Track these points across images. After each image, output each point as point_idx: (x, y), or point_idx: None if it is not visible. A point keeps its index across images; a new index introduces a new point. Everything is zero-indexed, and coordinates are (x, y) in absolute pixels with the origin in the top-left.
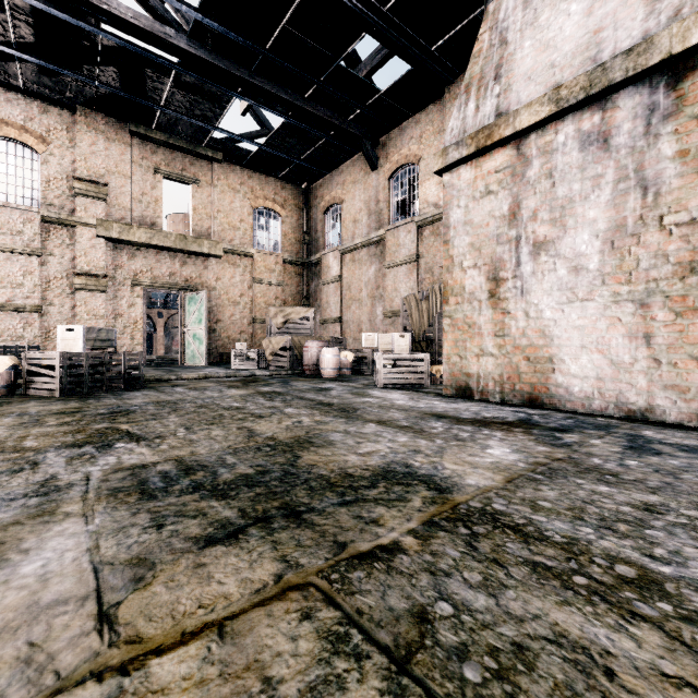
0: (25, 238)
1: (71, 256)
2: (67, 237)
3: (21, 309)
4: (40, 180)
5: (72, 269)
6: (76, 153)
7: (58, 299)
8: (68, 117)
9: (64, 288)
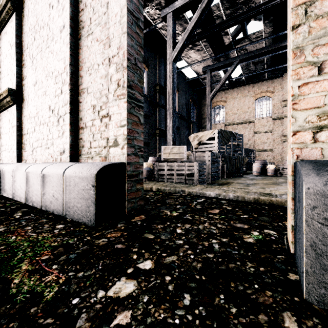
0: (267, 127)
1: (281, 130)
2: (280, 123)
3: (266, 150)
4: (271, 106)
5: (282, 134)
6: (283, 91)
7: (277, 146)
8: (280, 80)
9: (279, 142)
